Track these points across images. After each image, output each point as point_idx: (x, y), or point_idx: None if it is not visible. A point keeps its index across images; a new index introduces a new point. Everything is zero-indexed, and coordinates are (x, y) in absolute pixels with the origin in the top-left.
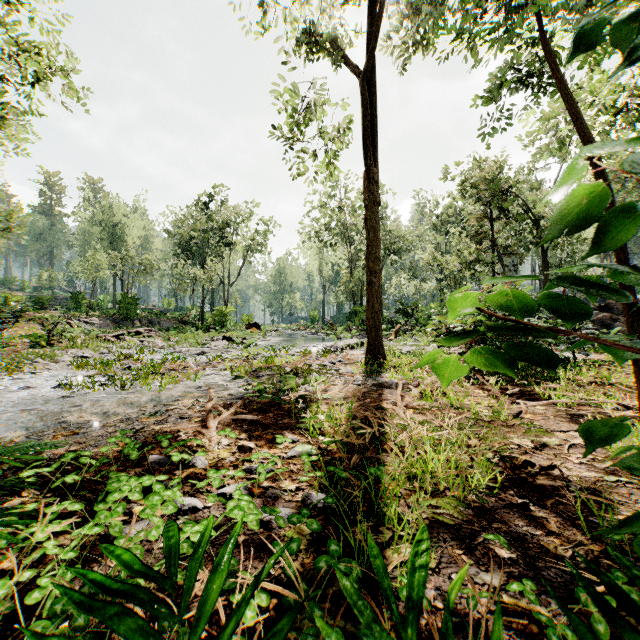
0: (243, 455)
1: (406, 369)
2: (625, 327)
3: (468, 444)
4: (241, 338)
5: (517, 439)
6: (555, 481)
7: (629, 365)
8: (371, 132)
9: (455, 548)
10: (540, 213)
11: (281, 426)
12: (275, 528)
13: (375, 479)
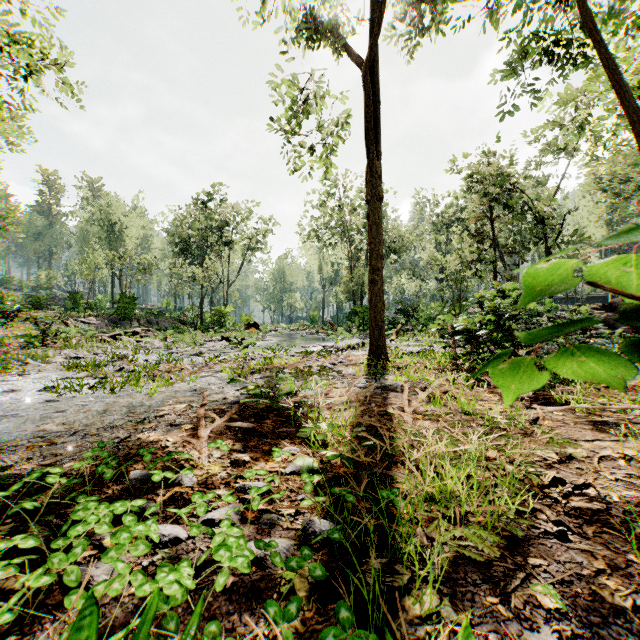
0: (236, 470)
1: (411, 371)
2: (629, 327)
3: (486, 456)
4: (240, 338)
5: (539, 450)
6: (592, 503)
7: None
8: (373, 125)
9: (488, 594)
10: (543, 211)
11: (279, 435)
12: (270, 566)
13: (387, 503)
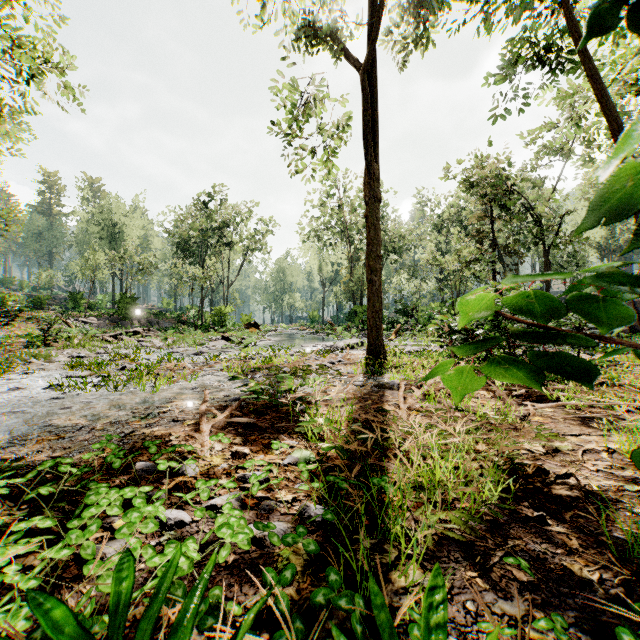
0: (237, 462)
1: (408, 369)
2: (627, 327)
3: (476, 449)
4: (240, 338)
5: (527, 444)
6: (572, 491)
7: (636, 365)
8: (372, 127)
9: (468, 570)
10: (541, 212)
11: (278, 430)
12: (269, 546)
13: (378, 490)
